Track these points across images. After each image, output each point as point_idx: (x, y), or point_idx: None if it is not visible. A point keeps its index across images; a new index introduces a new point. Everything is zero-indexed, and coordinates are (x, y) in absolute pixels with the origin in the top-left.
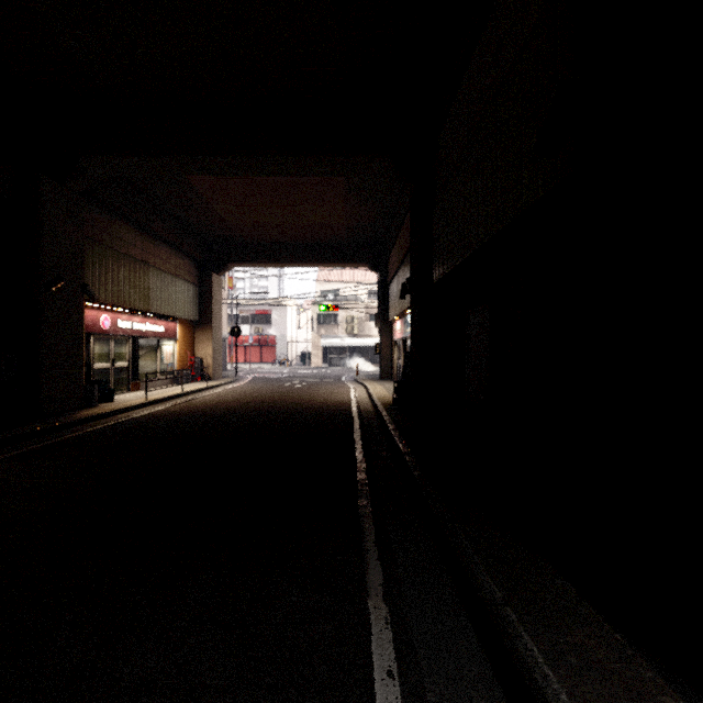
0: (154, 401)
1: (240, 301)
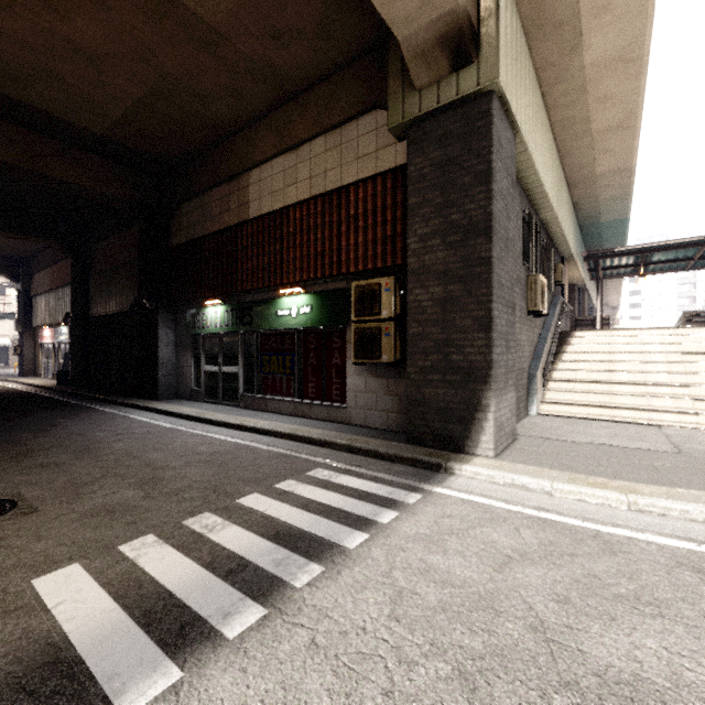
0: None
1: None
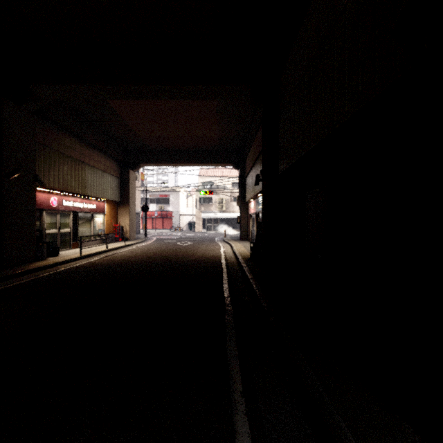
0: (86, 255)
1: (149, 189)
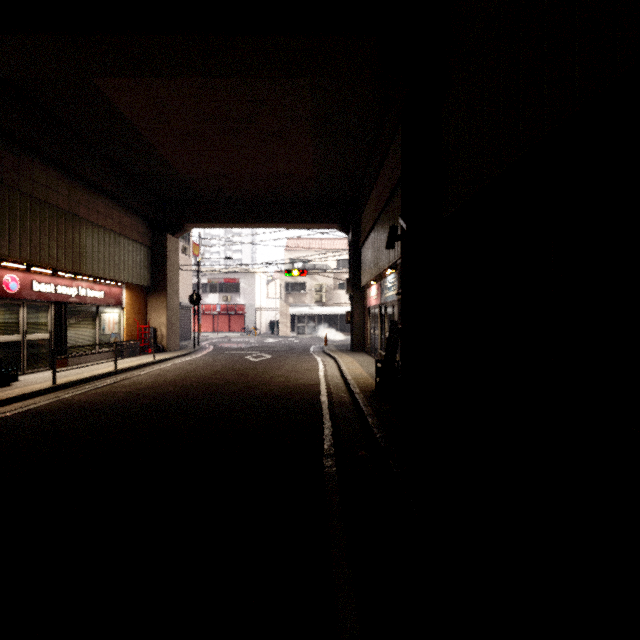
0: (64, 384)
1: (208, 269)
